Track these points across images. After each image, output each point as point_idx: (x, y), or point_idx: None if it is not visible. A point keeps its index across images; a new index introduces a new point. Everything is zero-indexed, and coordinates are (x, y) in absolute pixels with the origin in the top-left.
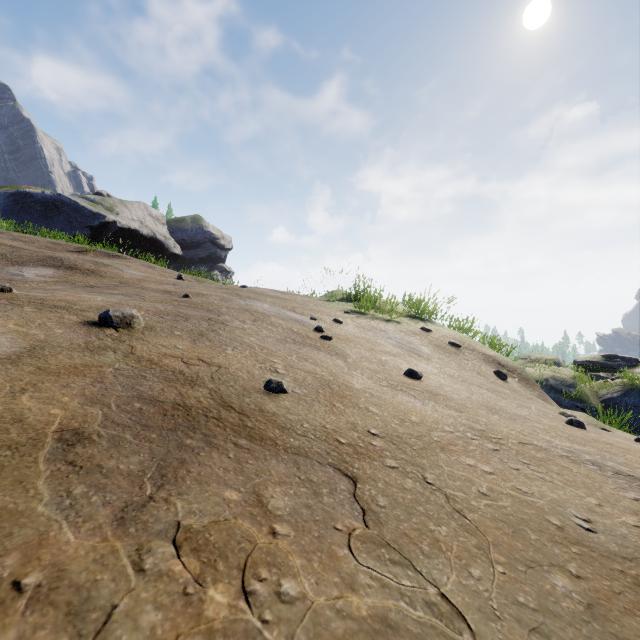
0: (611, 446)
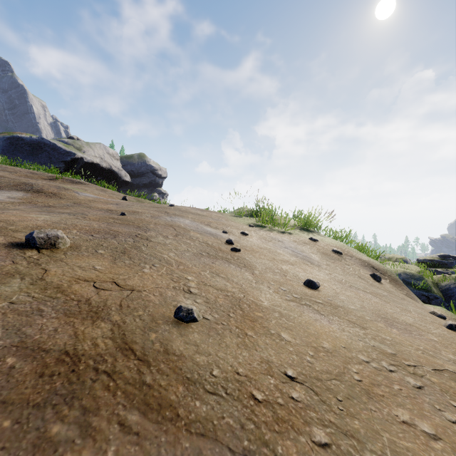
0: None
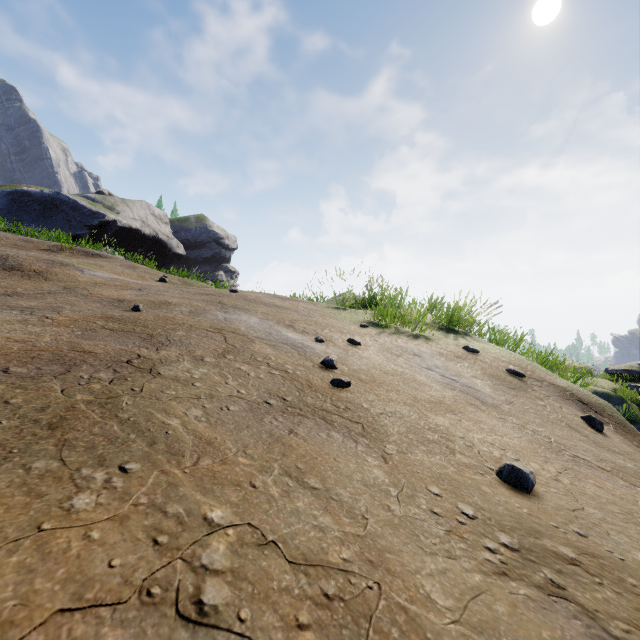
0: None
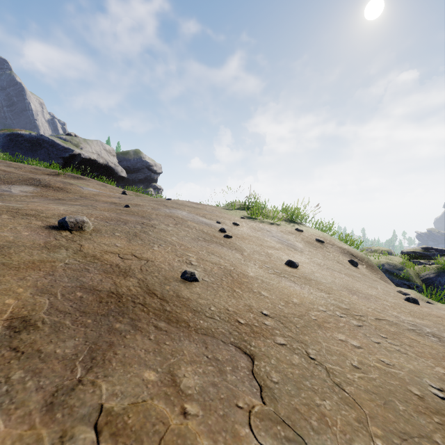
0: (441, 319)
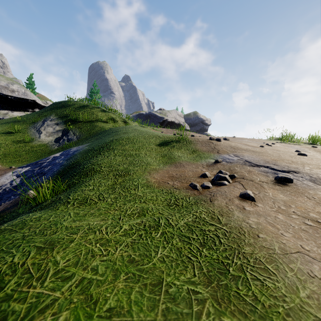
0: None
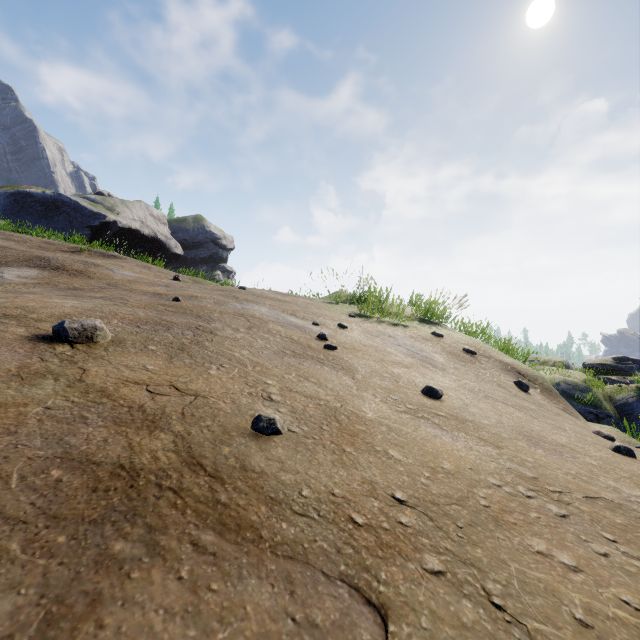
0: None
